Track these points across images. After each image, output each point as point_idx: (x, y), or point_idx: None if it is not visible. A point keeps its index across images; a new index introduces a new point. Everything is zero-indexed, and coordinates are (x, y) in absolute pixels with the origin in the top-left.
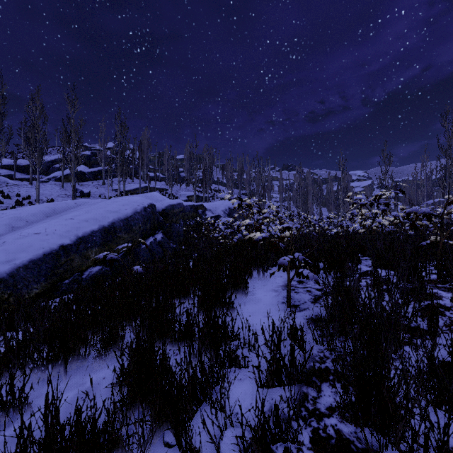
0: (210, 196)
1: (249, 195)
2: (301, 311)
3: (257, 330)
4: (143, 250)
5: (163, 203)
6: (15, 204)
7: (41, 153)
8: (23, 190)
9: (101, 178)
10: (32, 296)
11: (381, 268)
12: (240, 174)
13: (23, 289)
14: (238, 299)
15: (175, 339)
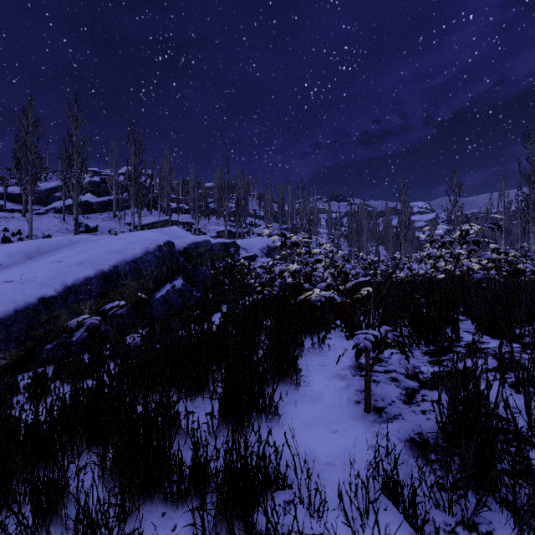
0: (245, 231)
1: (291, 231)
2: (391, 422)
3: (321, 462)
4: (156, 301)
5: (185, 240)
6: (1, 242)
7: (34, 178)
8: (13, 223)
9: (112, 209)
10: None
11: (493, 337)
12: (280, 205)
13: None
14: (284, 394)
15: (173, 496)
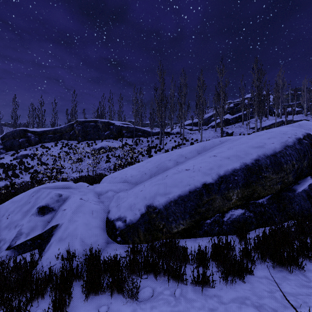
0: None
1: None
2: None
3: None
4: (298, 195)
5: None
6: (190, 145)
7: (202, 111)
8: (195, 135)
9: (240, 120)
10: (177, 233)
11: None
12: None
13: (172, 222)
14: None
15: None
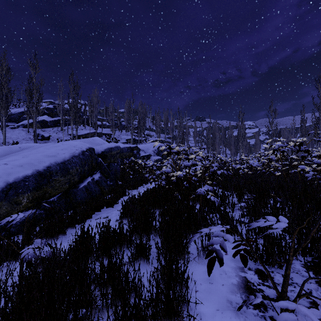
0: (143, 139)
1: (172, 139)
2: None
3: None
4: (80, 190)
5: (103, 146)
6: None
7: (7, 105)
8: None
9: (60, 125)
10: None
11: None
12: (165, 123)
13: None
14: None
15: None
